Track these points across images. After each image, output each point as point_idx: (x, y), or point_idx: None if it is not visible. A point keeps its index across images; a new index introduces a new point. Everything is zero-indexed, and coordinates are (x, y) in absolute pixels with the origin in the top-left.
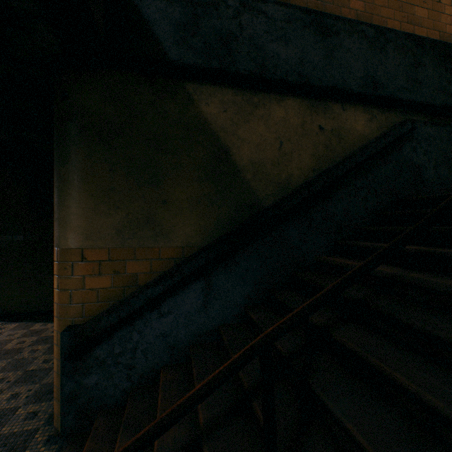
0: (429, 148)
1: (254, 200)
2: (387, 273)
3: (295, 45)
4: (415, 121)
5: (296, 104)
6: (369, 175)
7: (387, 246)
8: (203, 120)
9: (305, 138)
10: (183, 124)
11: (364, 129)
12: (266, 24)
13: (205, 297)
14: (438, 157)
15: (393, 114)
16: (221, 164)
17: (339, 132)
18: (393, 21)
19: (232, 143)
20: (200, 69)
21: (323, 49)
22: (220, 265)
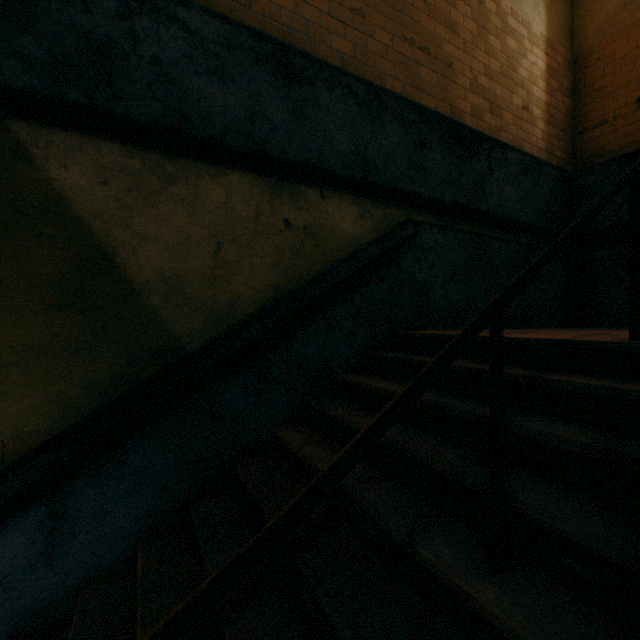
0: (436, 260)
1: (168, 341)
2: (340, 485)
3: (241, 88)
4: (419, 223)
5: (247, 182)
6: (357, 298)
7: (191, 599)
8: (54, 195)
9: (262, 238)
10: (5, 201)
11: (353, 228)
12: (187, 42)
13: (48, 537)
14: (447, 272)
15: (394, 209)
16: (97, 280)
17: (317, 231)
18: (393, 80)
19: (120, 242)
20: (40, 99)
21: (288, 102)
22: (86, 470)
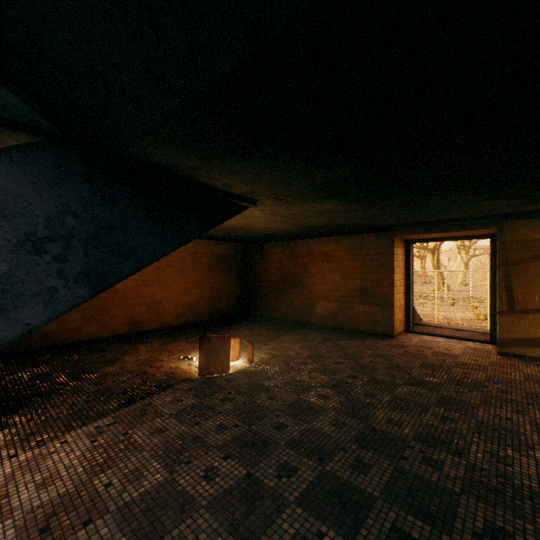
0: None
1: None
2: None
3: None
4: None
5: (31, 139)
6: None
7: None
8: None
9: None
10: None
11: None
12: None
13: None
14: None
15: None
16: None
17: None
18: None
19: None
20: None
21: None
22: None
